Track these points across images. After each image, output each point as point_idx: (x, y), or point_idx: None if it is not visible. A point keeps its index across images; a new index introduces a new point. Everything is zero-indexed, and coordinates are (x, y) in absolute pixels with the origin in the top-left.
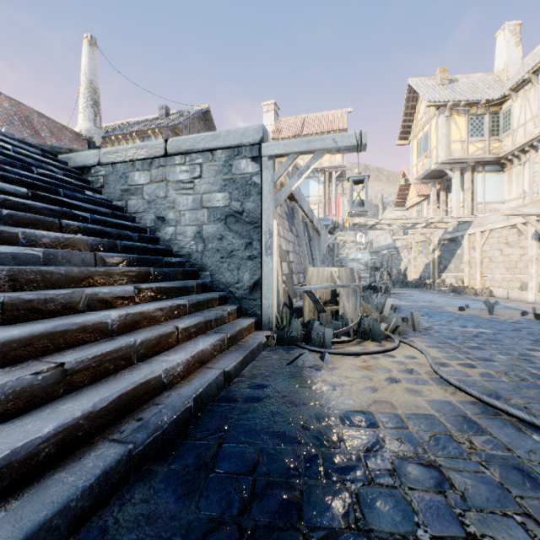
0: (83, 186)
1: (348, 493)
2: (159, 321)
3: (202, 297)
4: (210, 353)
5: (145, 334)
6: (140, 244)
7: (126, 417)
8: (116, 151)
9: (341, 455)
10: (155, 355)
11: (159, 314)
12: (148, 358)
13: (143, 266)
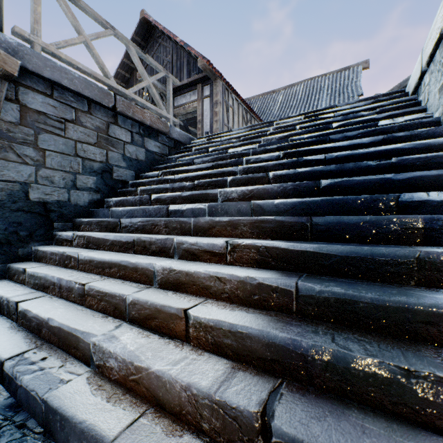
0: (391, 116)
1: None
2: (216, 296)
3: (370, 293)
4: (185, 404)
5: (146, 297)
6: (363, 177)
7: (61, 351)
8: (429, 35)
9: None
10: (145, 329)
11: (218, 286)
12: (139, 326)
13: (330, 213)
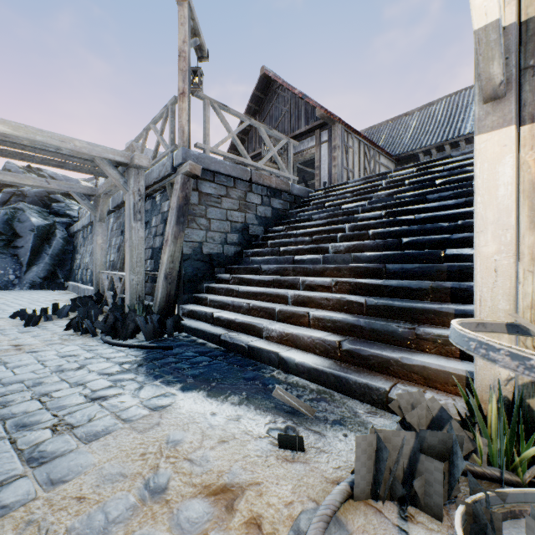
0: None
1: (141, 373)
2: (325, 309)
3: (398, 302)
4: (309, 345)
5: (287, 308)
6: (431, 236)
7: (244, 334)
8: None
9: (155, 380)
10: (287, 323)
11: (326, 303)
12: (283, 323)
13: (403, 262)
